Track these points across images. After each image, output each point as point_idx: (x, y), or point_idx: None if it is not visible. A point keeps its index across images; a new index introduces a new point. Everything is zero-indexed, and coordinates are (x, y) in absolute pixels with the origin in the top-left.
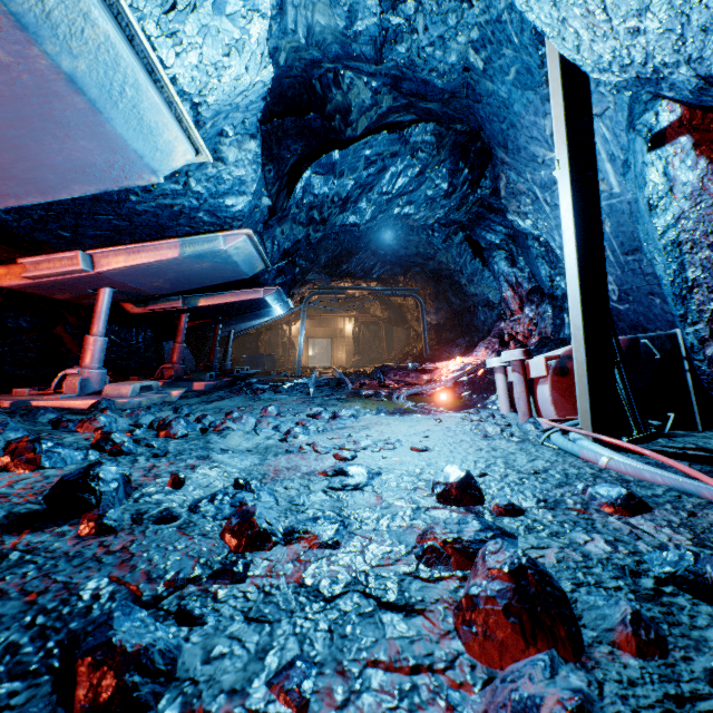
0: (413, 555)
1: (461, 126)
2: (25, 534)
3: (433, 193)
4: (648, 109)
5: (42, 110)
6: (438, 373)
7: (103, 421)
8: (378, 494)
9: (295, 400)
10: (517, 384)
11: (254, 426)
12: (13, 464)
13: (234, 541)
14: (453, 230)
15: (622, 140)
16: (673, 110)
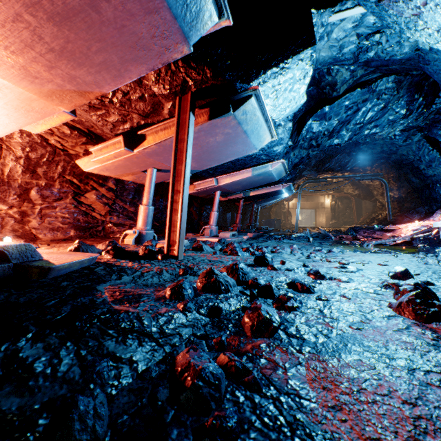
0: (379, 287)
1: (416, 71)
2: (255, 267)
3: (394, 117)
4: None
5: (232, 141)
6: (398, 232)
7: (236, 245)
8: (362, 274)
9: (303, 243)
10: None
11: (290, 252)
12: (231, 253)
13: (314, 276)
14: (412, 132)
15: None
16: None
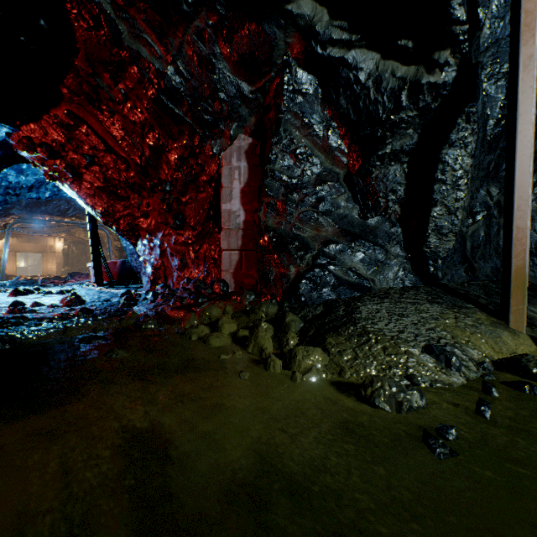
0: None
1: None
2: None
3: None
4: None
5: None
6: None
7: None
8: None
9: None
10: (92, 274)
11: None
12: None
13: None
14: None
15: None
16: None
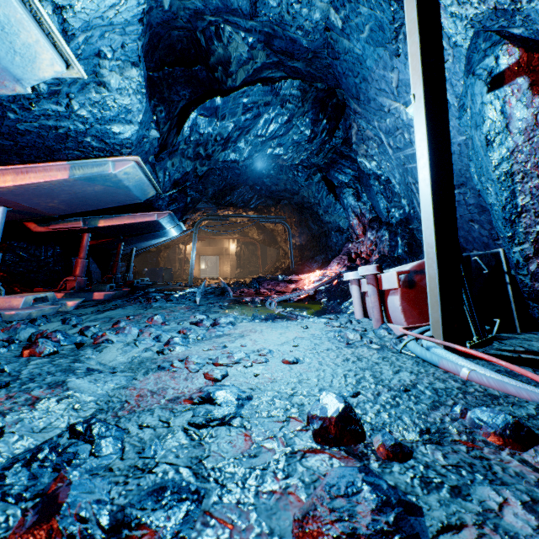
0: None
1: (321, 84)
2: None
3: (299, 138)
4: (489, 55)
5: None
6: (302, 283)
7: None
8: (247, 430)
9: (183, 308)
10: (371, 295)
11: (136, 336)
12: None
13: None
14: (313, 171)
15: (457, 89)
16: (512, 54)
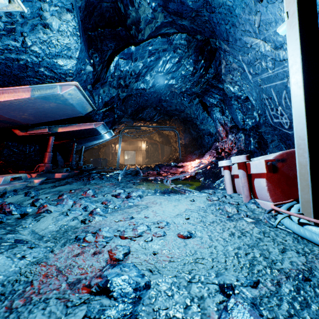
0: None
1: (200, 36)
2: None
3: (185, 72)
4: None
5: None
6: (186, 168)
7: None
8: None
9: (109, 184)
10: (242, 177)
11: (71, 206)
12: None
13: None
14: (194, 97)
15: None
16: None
